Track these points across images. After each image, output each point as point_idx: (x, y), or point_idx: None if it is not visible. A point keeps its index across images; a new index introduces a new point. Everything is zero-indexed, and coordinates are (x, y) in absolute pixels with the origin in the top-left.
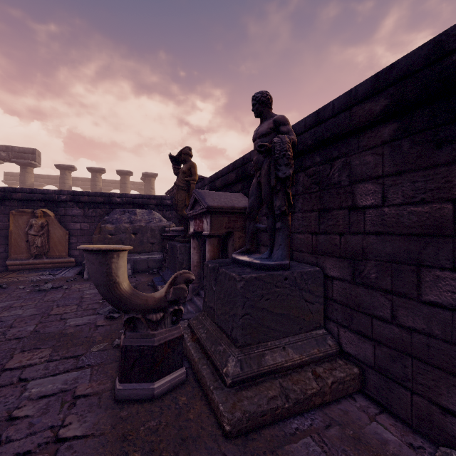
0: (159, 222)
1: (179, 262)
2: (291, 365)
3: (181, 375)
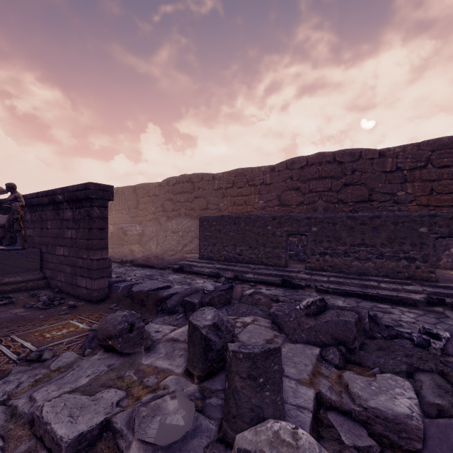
0: None
1: None
2: (17, 281)
3: None
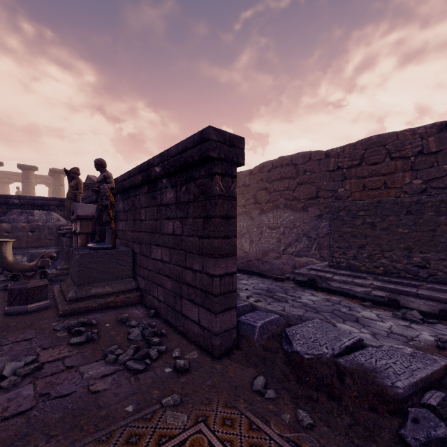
0: (57, 222)
1: (65, 252)
2: (106, 293)
3: (46, 303)
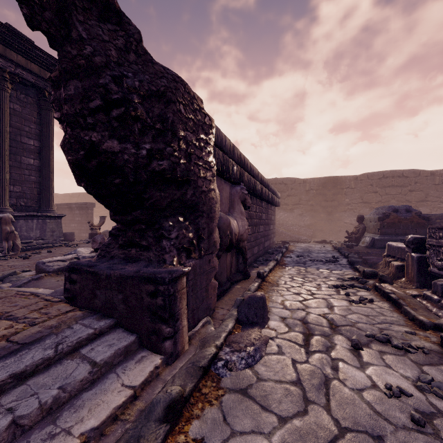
0: None
1: None
2: None
3: None
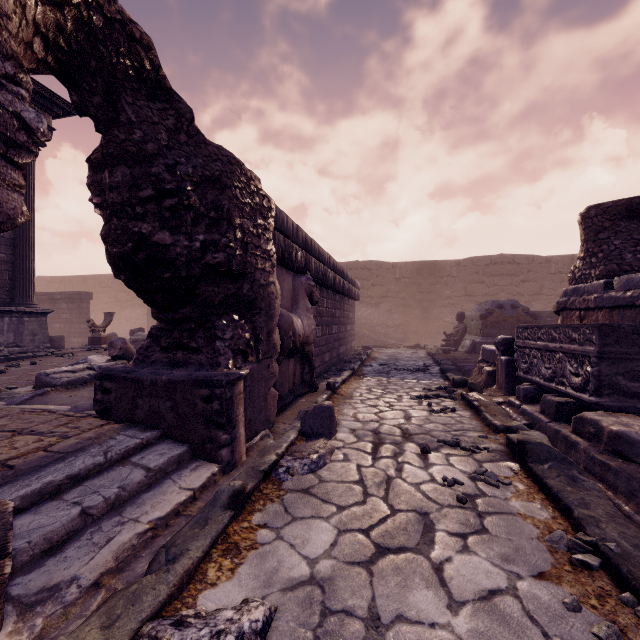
0: None
1: None
2: None
3: None
